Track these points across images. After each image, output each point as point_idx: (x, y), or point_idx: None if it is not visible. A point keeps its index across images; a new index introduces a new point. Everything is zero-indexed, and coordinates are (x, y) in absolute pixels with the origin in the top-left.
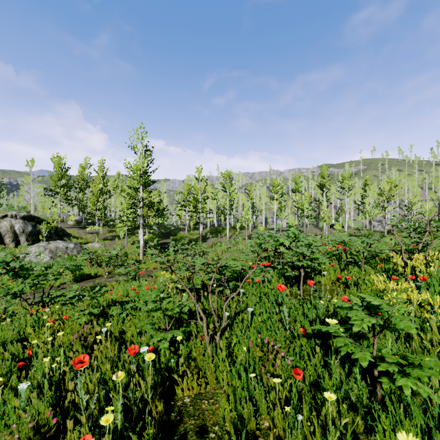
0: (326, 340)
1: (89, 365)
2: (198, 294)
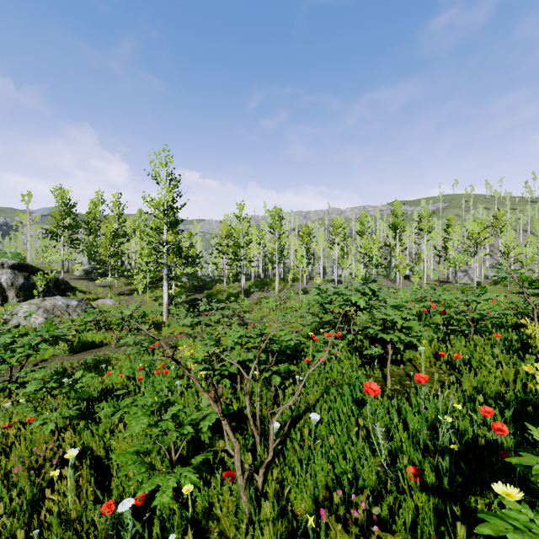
0: (462, 497)
1: (39, 521)
2: (234, 378)
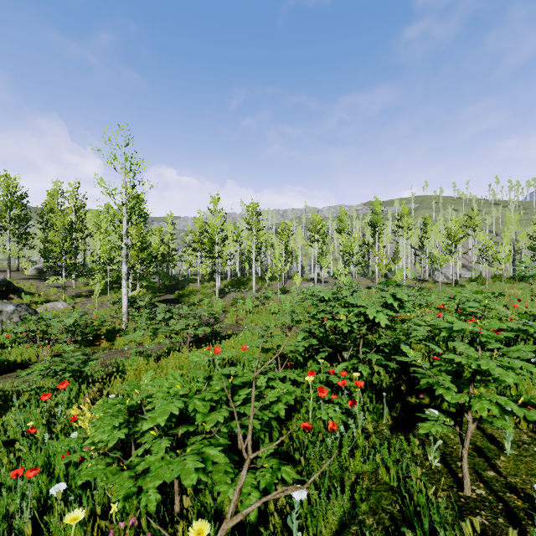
0: None
1: None
2: None
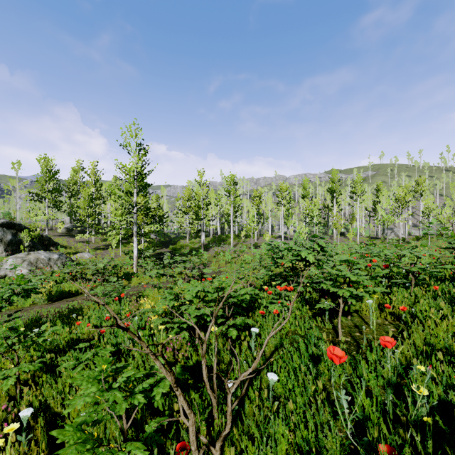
0: None
1: None
2: (193, 328)
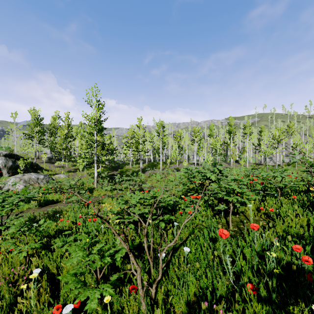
0: (284, 305)
1: None
2: (136, 223)
